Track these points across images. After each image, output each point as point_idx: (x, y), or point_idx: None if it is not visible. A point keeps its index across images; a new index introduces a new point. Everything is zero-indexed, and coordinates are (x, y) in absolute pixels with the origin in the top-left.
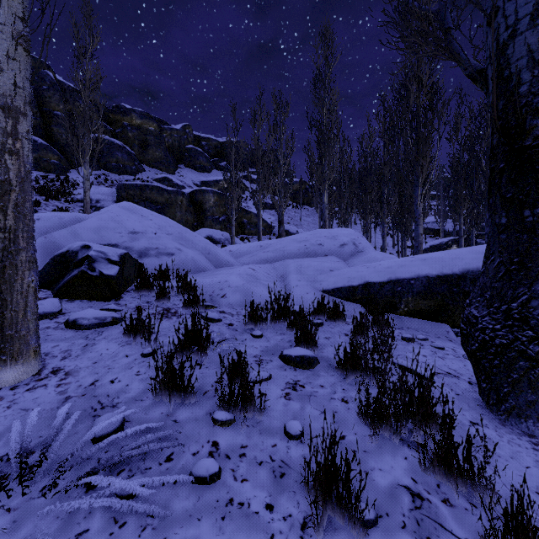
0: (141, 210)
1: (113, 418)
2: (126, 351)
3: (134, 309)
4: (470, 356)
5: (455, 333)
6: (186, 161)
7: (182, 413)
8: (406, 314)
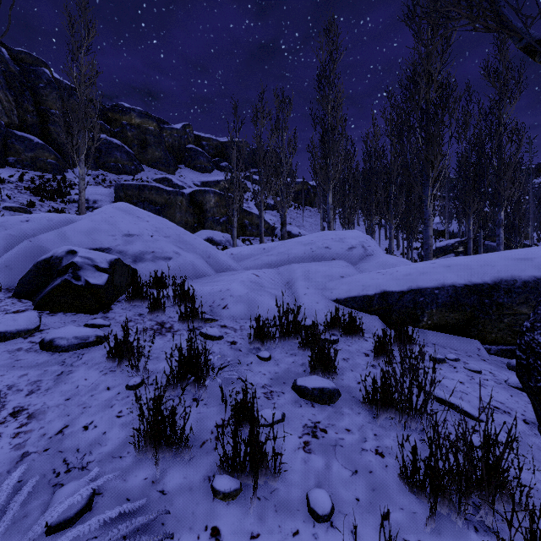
0: (138, 211)
1: (76, 497)
2: (108, 382)
3: (123, 324)
4: (533, 394)
5: (486, 350)
6: (186, 161)
7: (172, 479)
8: (429, 328)
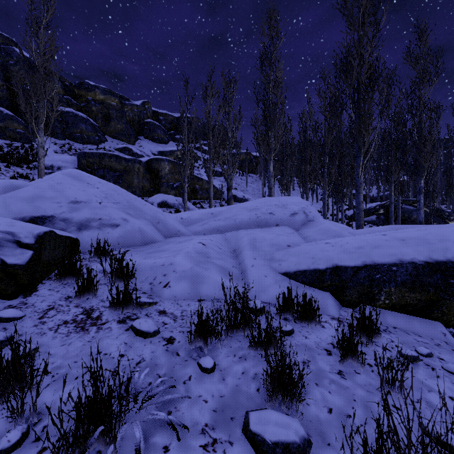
0: (88, 178)
1: None
2: None
3: (41, 313)
4: None
5: (451, 334)
6: (145, 133)
7: None
8: (387, 307)
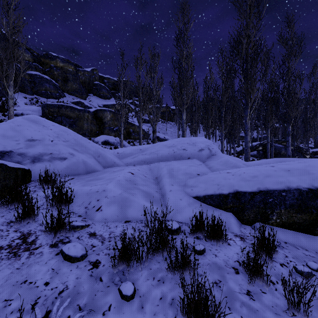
0: (44, 122)
1: None
2: None
3: None
4: None
5: None
6: (94, 91)
7: None
8: (278, 225)
